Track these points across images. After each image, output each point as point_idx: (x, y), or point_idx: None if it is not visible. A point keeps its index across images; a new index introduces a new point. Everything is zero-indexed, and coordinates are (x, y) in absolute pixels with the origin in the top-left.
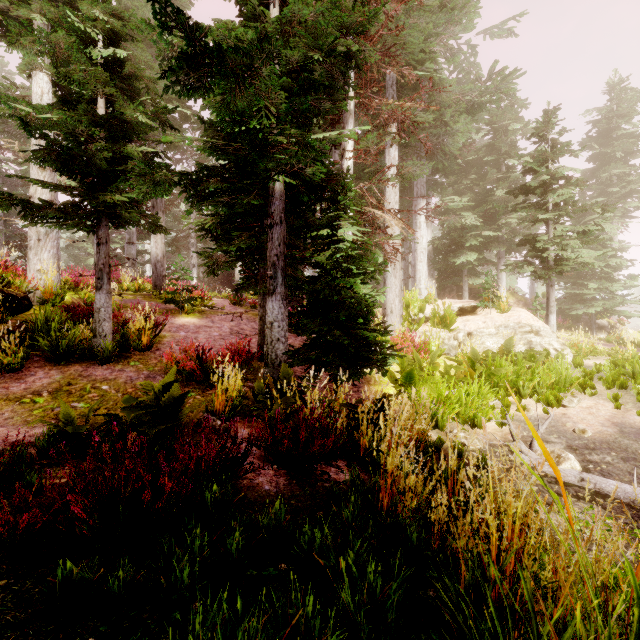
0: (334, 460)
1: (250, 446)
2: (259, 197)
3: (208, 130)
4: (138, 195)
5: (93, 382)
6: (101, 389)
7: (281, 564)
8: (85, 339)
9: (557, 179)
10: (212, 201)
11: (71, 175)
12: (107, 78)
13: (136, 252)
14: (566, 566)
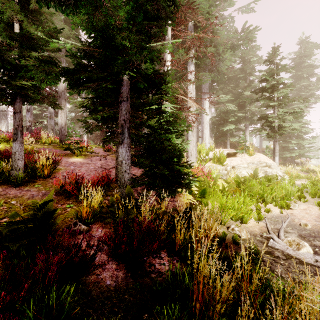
0: (158, 254)
1: (98, 248)
2: (113, 84)
3: (83, 45)
4: (38, 82)
5: (6, 199)
6: (10, 203)
7: None
8: (7, 171)
9: (279, 84)
10: (84, 86)
11: None
12: (18, 9)
13: (54, 123)
14: None
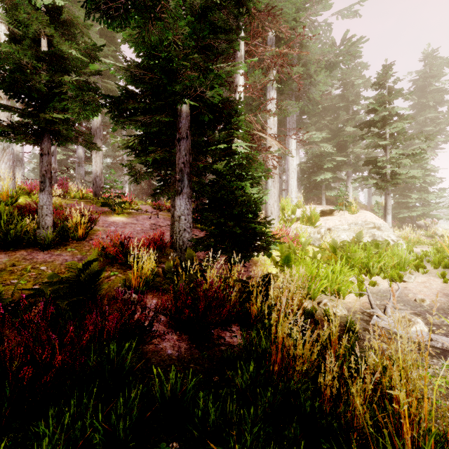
0: (229, 326)
1: (156, 315)
2: (169, 116)
3: (130, 66)
4: (72, 114)
5: (34, 264)
6: (39, 269)
7: (172, 443)
8: (31, 230)
9: (393, 115)
10: (132, 120)
11: (18, 99)
12: (47, 21)
13: (84, 173)
14: (444, 425)
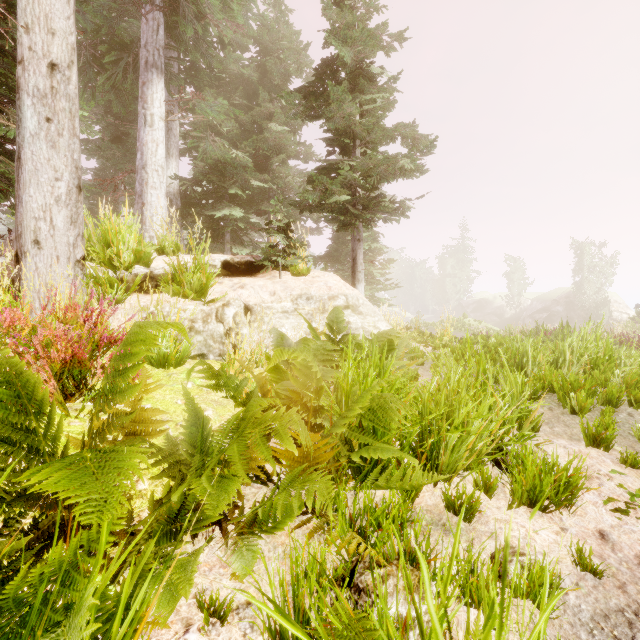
0: None
1: None
2: None
3: None
4: None
5: None
6: None
7: None
8: None
9: (369, 76)
10: None
11: None
12: None
13: None
14: None
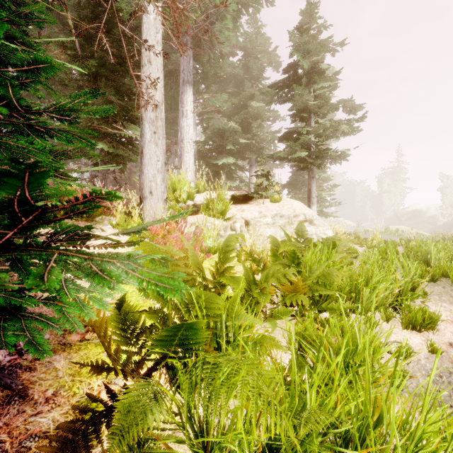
0: None
1: None
2: None
3: None
4: None
5: None
6: None
7: None
8: None
9: (319, 72)
10: None
11: None
12: None
13: None
14: None
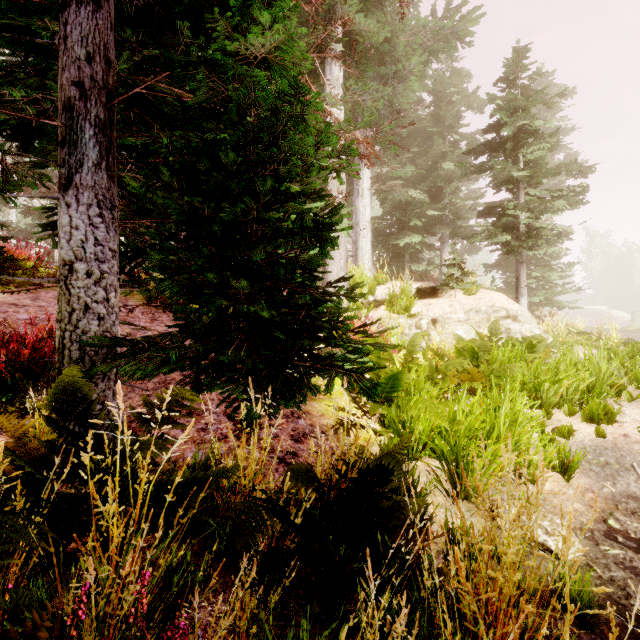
0: None
1: None
2: None
3: None
4: None
5: None
6: None
7: None
8: None
9: (530, 132)
10: None
11: None
12: None
13: None
14: None
